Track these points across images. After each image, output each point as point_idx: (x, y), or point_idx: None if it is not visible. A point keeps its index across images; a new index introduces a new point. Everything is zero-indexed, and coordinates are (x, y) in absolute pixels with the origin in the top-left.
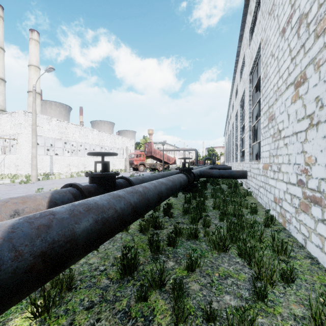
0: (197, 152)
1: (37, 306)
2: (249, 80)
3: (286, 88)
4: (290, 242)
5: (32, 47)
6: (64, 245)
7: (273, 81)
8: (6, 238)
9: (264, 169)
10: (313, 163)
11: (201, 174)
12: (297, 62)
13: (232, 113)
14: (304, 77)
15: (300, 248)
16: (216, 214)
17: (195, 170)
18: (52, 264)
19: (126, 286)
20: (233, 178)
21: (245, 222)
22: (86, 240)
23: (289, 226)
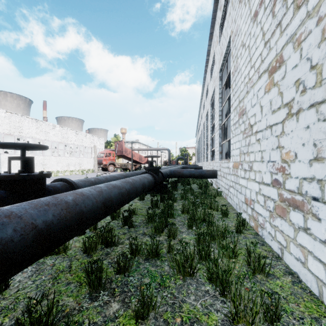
0: (170, 152)
1: None
2: (219, 78)
3: (259, 78)
4: (265, 251)
5: None
6: None
7: (244, 73)
8: None
9: (234, 168)
10: (291, 160)
11: (171, 174)
12: (271, 45)
13: (202, 114)
14: (280, 60)
15: (276, 259)
16: (185, 220)
17: (164, 170)
18: None
19: None
20: (203, 177)
21: (216, 230)
22: None
23: (262, 231)
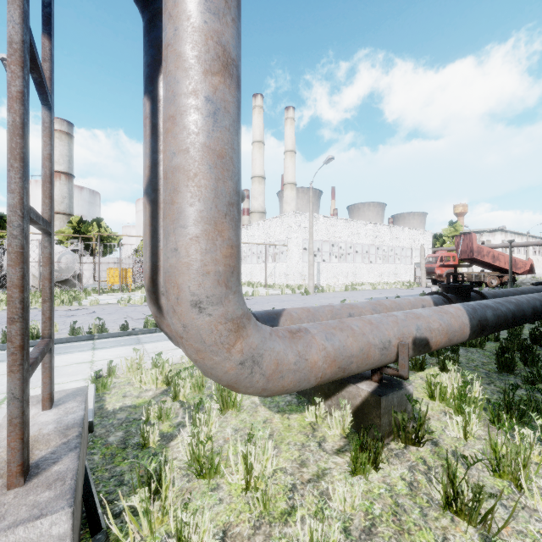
0: None
1: (443, 365)
2: None
3: None
4: None
5: (287, 128)
6: (485, 321)
7: None
8: (465, 309)
9: None
10: None
11: None
12: None
13: None
14: None
15: None
16: None
17: None
18: (482, 328)
19: (506, 376)
20: None
21: None
22: (491, 323)
23: None
